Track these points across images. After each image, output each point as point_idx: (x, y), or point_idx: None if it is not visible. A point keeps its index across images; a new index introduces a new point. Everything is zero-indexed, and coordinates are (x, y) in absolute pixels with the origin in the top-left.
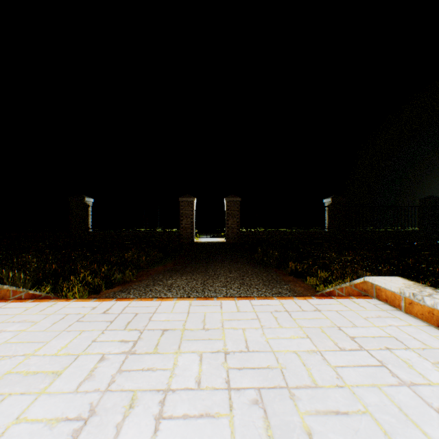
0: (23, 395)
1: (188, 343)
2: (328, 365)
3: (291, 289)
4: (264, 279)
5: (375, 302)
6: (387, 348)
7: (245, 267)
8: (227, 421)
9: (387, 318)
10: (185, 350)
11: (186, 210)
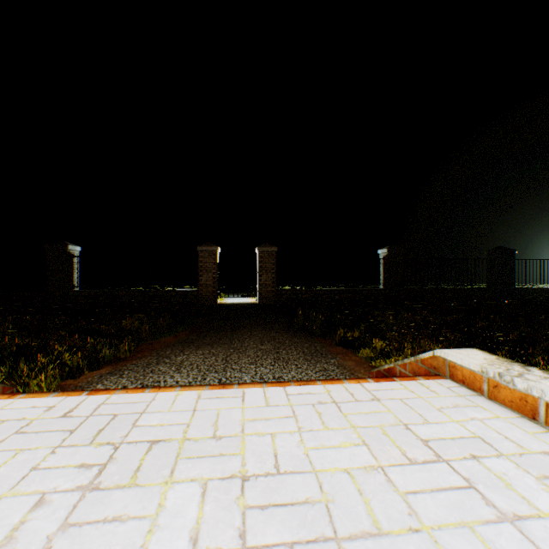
0: None
1: (187, 465)
2: (395, 492)
3: (340, 364)
4: (305, 352)
5: (449, 385)
6: (474, 457)
7: (281, 336)
8: None
9: (467, 408)
10: (181, 477)
11: (206, 263)
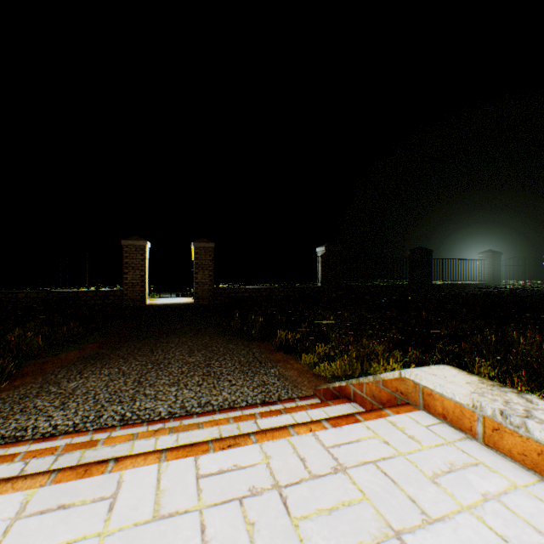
0: None
1: None
2: None
3: (282, 376)
4: (242, 361)
5: (427, 421)
6: None
7: (215, 342)
8: None
9: (468, 470)
10: None
11: (133, 259)
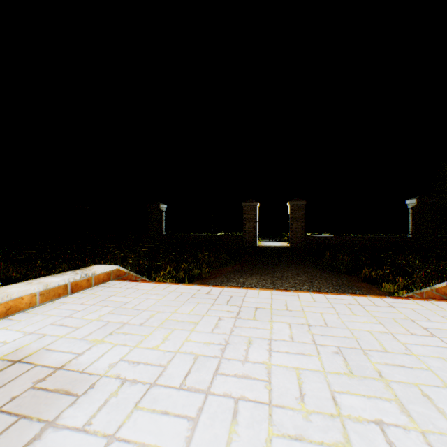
0: (182, 330)
1: (277, 317)
2: (397, 342)
3: None
4: (333, 283)
5: None
6: None
7: (312, 271)
8: (316, 358)
9: None
10: (276, 320)
11: (248, 215)
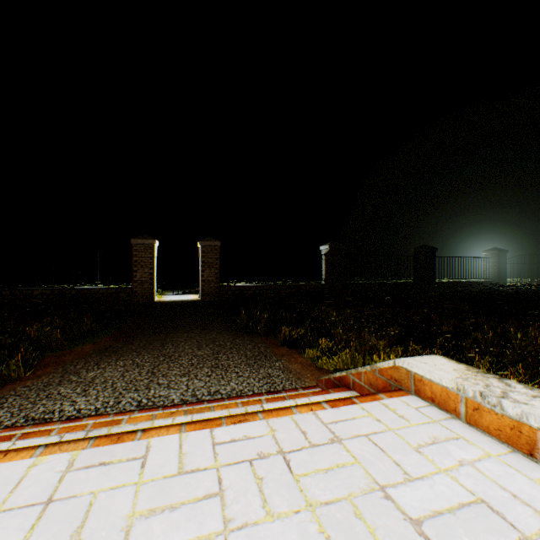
0: None
1: None
2: None
3: (286, 368)
4: (248, 355)
5: (417, 404)
6: None
7: (222, 337)
8: None
9: (449, 443)
10: None
11: (142, 257)
